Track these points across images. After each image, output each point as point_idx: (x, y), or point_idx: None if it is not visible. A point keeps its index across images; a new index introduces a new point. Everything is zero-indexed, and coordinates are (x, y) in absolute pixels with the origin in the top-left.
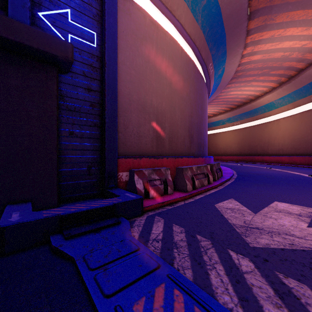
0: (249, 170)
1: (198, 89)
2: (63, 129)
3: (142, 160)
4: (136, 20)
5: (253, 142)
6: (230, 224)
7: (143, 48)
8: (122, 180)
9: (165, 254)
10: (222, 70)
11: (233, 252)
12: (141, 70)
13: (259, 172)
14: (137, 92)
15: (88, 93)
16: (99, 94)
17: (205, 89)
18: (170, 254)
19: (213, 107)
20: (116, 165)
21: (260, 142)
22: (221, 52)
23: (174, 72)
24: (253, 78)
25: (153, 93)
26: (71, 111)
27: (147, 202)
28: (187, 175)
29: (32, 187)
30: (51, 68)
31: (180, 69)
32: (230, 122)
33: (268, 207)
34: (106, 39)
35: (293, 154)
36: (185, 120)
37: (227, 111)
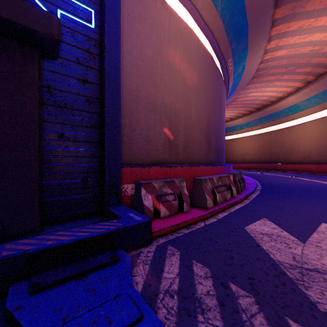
0: (273, 180)
1: (216, 88)
2: (49, 130)
3: (152, 169)
4: (144, 2)
5: (275, 148)
6: (275, 263)
7: (153, 36)
8: (126, 194)
9: (184, 326)
10: (242, 68)
11: (296, 324)
12: (151, 62)
13: (286, 182)
14: (146, 88)
15: (83, 86)
16: (97, 87)
17: (224, 88)
18: (193, 326)
19: (230, 110)
20: (118, 175)
21: (282, 148)
22: (241, 47)
23: (190, 66)
24: (276, 77)
25: (165, 90)
26: (61, 107)
27: (158, 223)
28: (207, 188)
29: (3, 207)
30: (31, 50)
31: (196, 63)
32: (248, 127)
33: (318, 233)
34: (106, 17)
35: (321, 161)
36: (201, 122)
37: (246, 115)
